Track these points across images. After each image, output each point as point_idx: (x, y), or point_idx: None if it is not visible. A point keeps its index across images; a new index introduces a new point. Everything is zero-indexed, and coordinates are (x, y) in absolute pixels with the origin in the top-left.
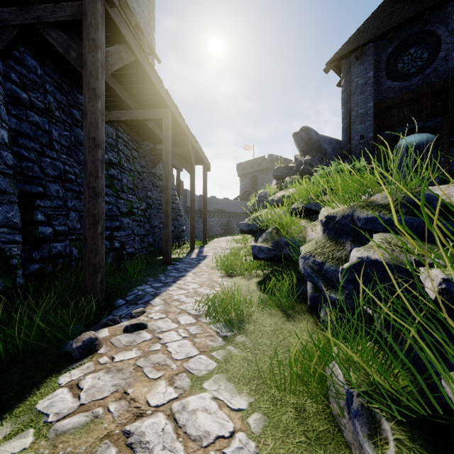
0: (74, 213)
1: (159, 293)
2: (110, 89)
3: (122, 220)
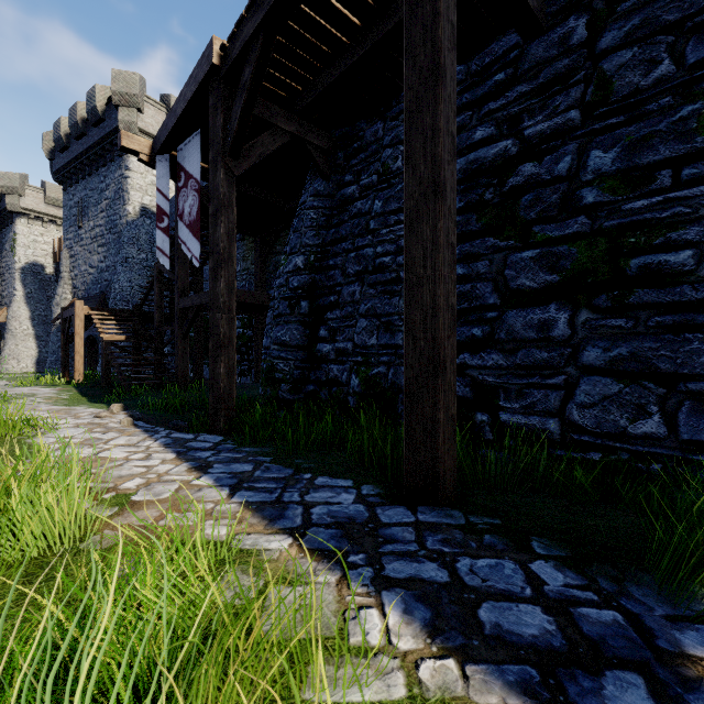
0: (368, 320)
1: (151, 433)
2: (400, 31)
3: (505, 317)
